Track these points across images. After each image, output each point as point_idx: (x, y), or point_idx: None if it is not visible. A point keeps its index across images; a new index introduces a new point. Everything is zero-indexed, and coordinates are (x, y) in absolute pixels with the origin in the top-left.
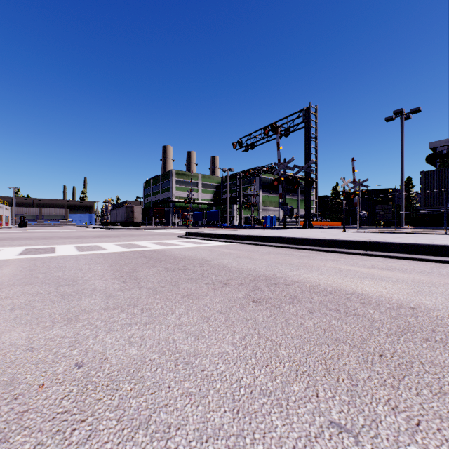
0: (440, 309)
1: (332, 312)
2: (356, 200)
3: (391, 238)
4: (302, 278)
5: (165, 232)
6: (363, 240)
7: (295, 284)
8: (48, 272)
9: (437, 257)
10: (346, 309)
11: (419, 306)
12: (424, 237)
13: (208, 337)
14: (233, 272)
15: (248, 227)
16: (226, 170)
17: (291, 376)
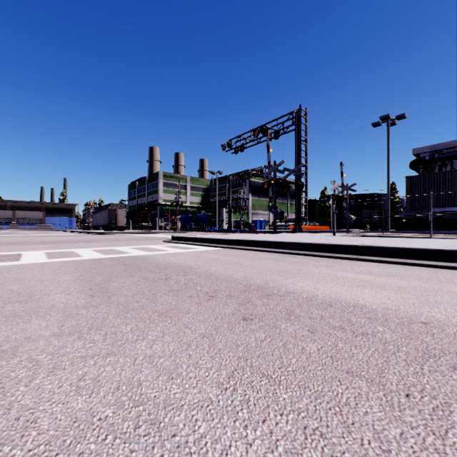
0: (454, 324)
1: (336, 331)
2: (344, 205)
3: (382, 242)
4: (297, 288)
5: (150, 236)
6: (356, 245)
7: (290, 295)
8: (0, 285)
9: (431, 262)
10: (351, 326)
11: (430, 320)
12: (414, 241)
13: (186, 374)
14: (221, 281)
15: (237, 231)
16: (215, 173)
17: (298, 439)
